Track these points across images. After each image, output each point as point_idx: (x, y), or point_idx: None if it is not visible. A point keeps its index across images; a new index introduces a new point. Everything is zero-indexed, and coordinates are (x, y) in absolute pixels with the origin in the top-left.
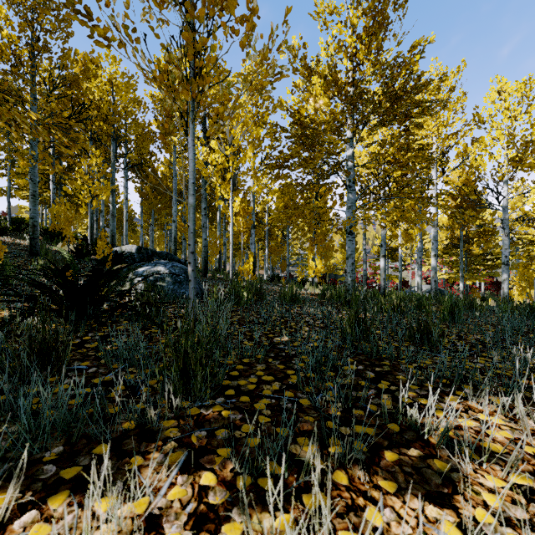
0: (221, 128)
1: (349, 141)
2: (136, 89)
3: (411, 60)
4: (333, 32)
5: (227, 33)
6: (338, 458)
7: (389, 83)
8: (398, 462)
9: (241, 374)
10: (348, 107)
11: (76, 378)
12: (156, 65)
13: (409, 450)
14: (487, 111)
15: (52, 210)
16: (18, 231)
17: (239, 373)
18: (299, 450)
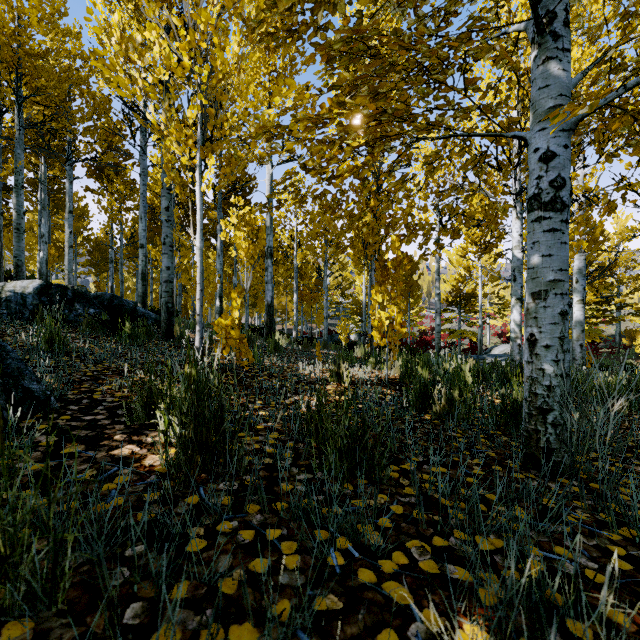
0: None
1: None
2: (65, 12)
3: None
4: None
5: None
6: None
7: None
8: None
9: None
10: None
11: None
12: None
13: None
14: None
15: None
16: None
17: None
18: None
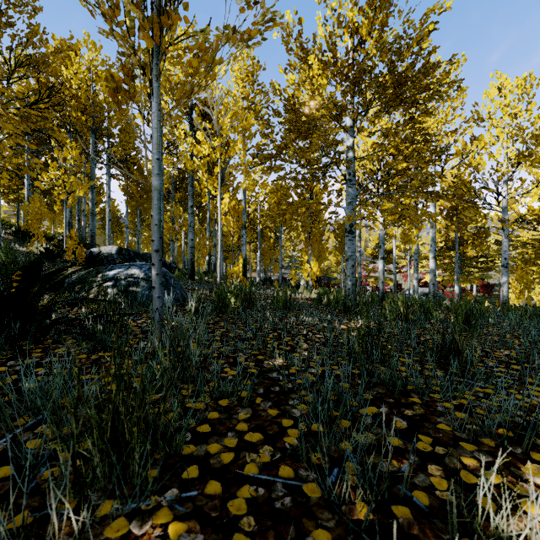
0: (195, 89)
1: (349, 129)
2: None
3: (424, 31)
4: (333, 4)
5: None
6: None
7: (396, 60)
8: None
9: (213, 430)
10: (350, 86)
11: None
12: None
13: None
14: (487, 108)
15: (24, 207)
16: None
17: (211, 427)
18: None
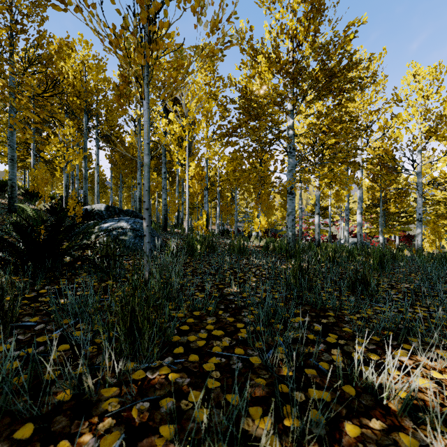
0: (174, 92)
1: (289, 113)
2: (106, 69)
3: (346, 39)
4: (276, 16)
5: (180, 0)
6: (296, 438)
7: (325, 60)
8: (361, 438)
9: (191, 329)
10: (289, 81)
11: (3, 345)
12: (111, 29)
13: (370, 421)
14: (404, 91)
15: (31, 173)
16: (2, 191)
17: (189, 327)
18: (251, 424)
